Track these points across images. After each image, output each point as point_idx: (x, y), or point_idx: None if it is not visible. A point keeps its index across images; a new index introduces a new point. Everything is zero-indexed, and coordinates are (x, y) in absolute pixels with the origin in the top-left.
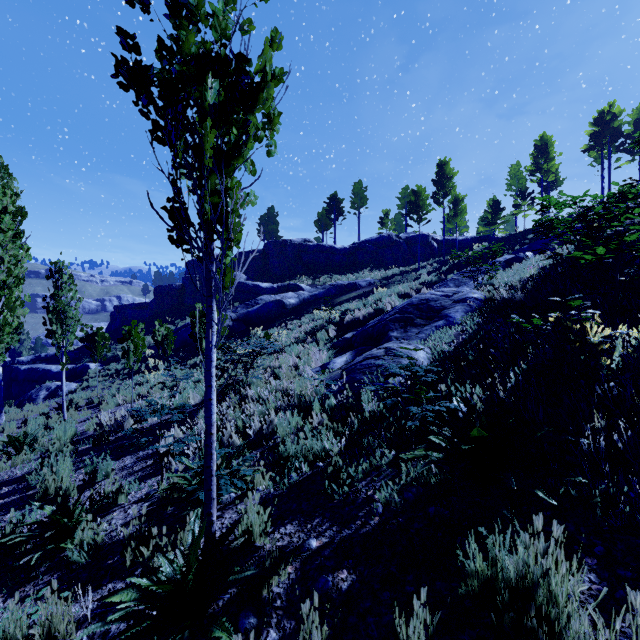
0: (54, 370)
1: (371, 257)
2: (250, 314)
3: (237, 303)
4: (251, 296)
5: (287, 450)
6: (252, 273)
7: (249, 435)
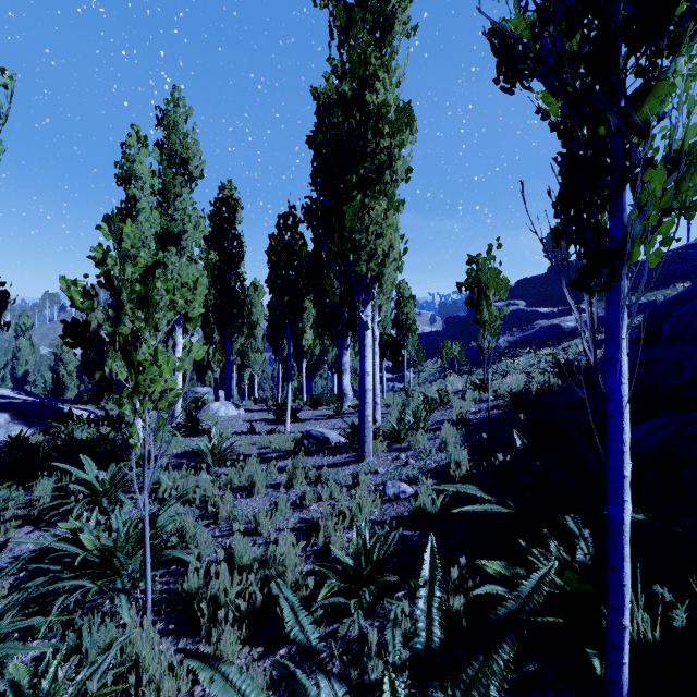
0: (386, 377)
1: (693, 265)
2: (525, 337)
3: (515, 328)
4: (529, 321)
5: (515, 383)
6: (532, 299)
7: (503, 385)
